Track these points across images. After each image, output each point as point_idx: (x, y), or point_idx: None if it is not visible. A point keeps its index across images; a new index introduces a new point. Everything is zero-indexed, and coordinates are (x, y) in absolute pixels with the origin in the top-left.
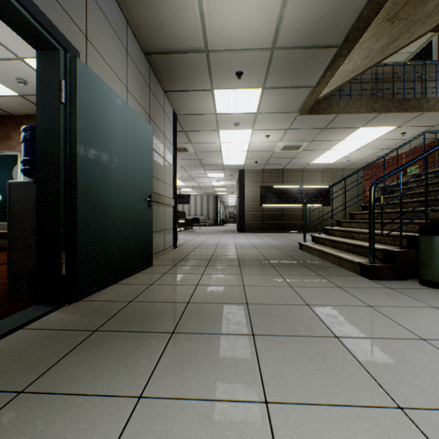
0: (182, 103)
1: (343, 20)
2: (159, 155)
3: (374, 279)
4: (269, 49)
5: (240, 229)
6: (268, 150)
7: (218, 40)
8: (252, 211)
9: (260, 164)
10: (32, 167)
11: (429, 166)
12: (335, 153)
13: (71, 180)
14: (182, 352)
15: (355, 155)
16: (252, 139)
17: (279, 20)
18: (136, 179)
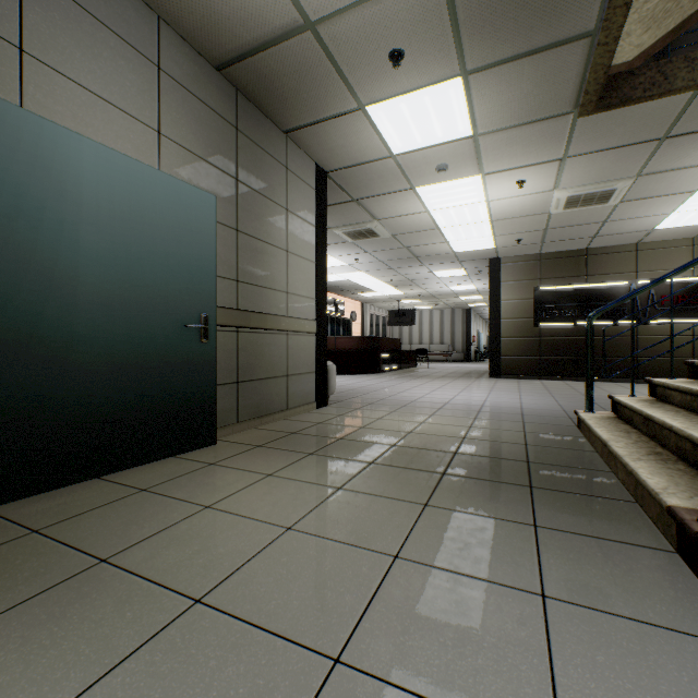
0: (323, 148)
1: None
2: (269, 245)
3: None
4: None
5: (491, 371)
6: (535, 213)
7: None
8: (516, 337)
9: (531, 243)
10: None
11: None
12: None
13: None
14: None
15: None
16: (489, 195)
17: None
18: (159, 290)
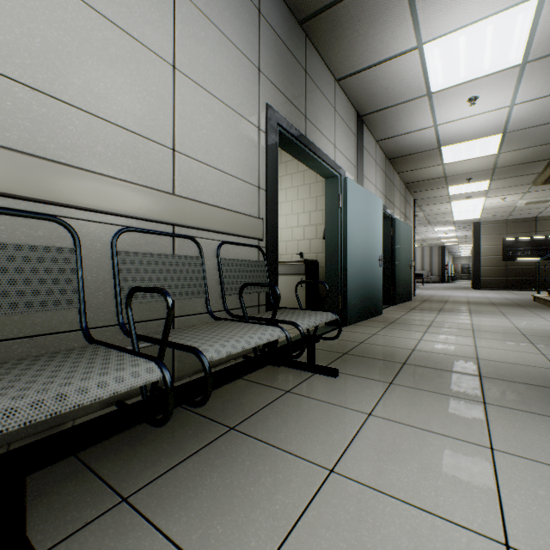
0: (421, 195)
1: (545, 153)
2: None
3: None
4: (490, 169)
5: (474, 285)
6: (508, 206)
7: (453, 173)
8: (490, 266)
9: (501, 216)
10: None
11: None
12: None
13: (393, 261)
14: (445, 312)
15: None
16: (485, 202)
17: (495, 162)
18: (406, 256)
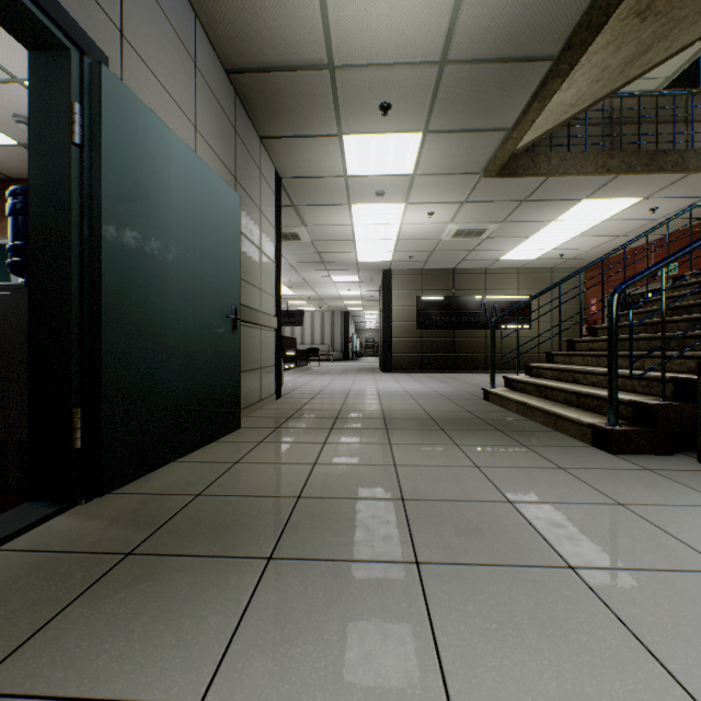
0: (289, 157)
1: (564, 11)
2: (252, 243)
3: (618, 453)
4: (436, 63)
5: (385, 366)
6: (431, 238)
7: (350, 48)
8: (404, 337)
9: (418, 260)
10: (26, 259)
11: (695, 263)
12: (541, 243)
13: (92, 280)
14: (287, 601)
15: (573, 245)
16: (404, 219)
17: (454, 12)
18: (210, 282)
